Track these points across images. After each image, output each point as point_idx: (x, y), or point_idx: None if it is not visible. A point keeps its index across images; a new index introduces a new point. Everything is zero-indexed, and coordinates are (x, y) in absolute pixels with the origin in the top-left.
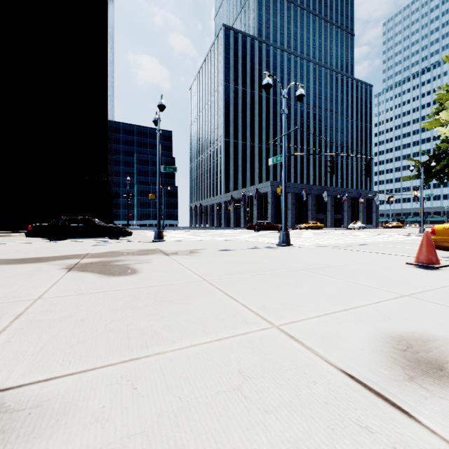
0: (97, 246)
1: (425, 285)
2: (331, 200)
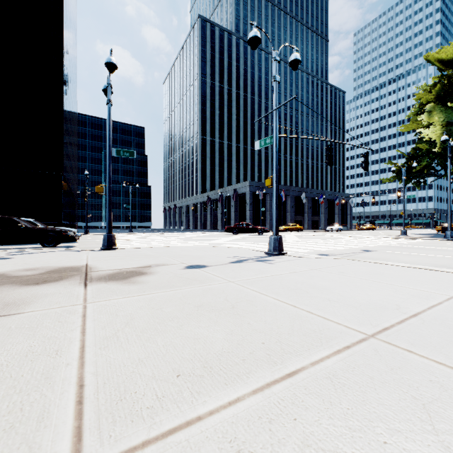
0: None
1: None
2: (309, 202)
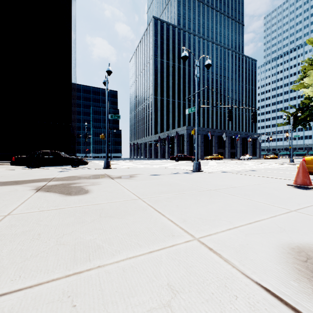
0: (61, 172)
1: (305, 202)
2: (228, 139)
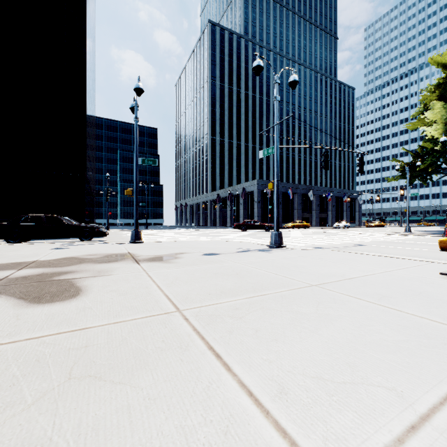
0: (56, 250)
1: None
2: (316, 199)
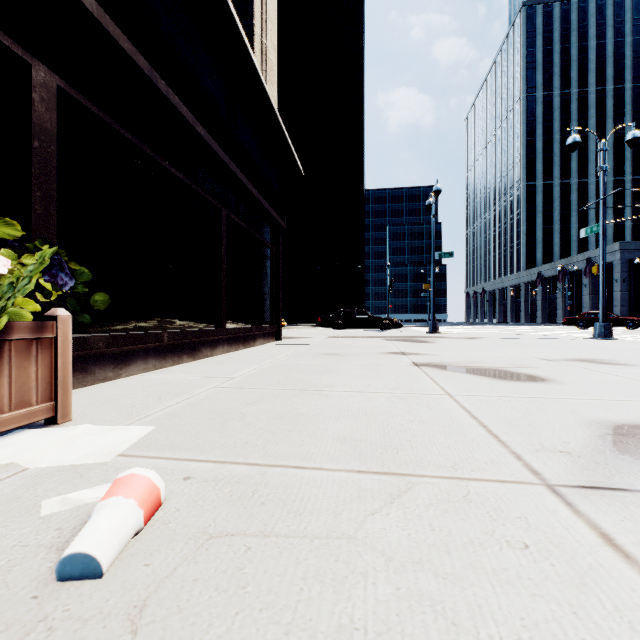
0: (382, 333)
1: None
2: None
